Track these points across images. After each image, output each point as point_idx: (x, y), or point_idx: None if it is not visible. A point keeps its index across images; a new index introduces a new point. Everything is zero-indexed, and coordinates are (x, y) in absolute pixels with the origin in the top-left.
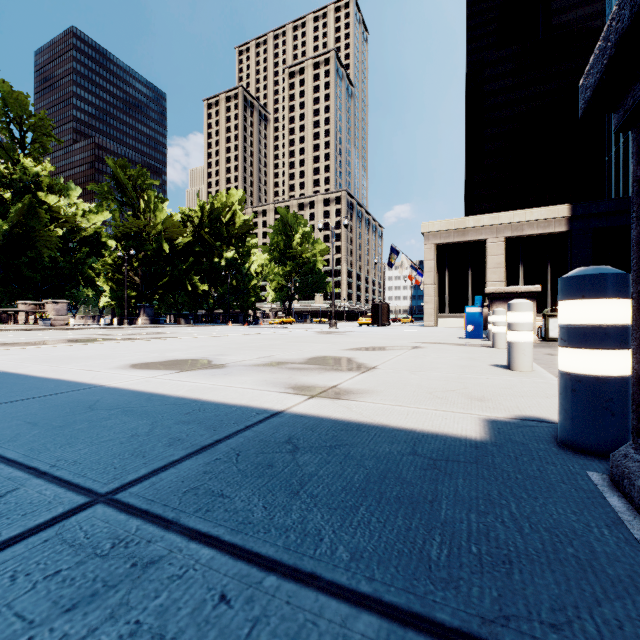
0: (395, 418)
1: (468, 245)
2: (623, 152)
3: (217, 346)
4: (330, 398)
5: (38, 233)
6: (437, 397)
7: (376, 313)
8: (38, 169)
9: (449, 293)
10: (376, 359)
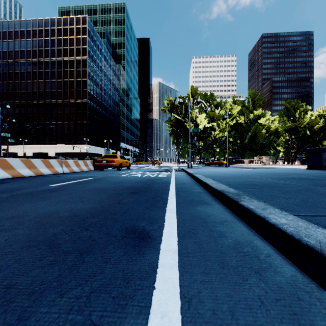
0: None
1: None
2: None
3: None
4: None
5: (258, 134)
6: None
7: None
8: (258, 112)
9: None
10: None
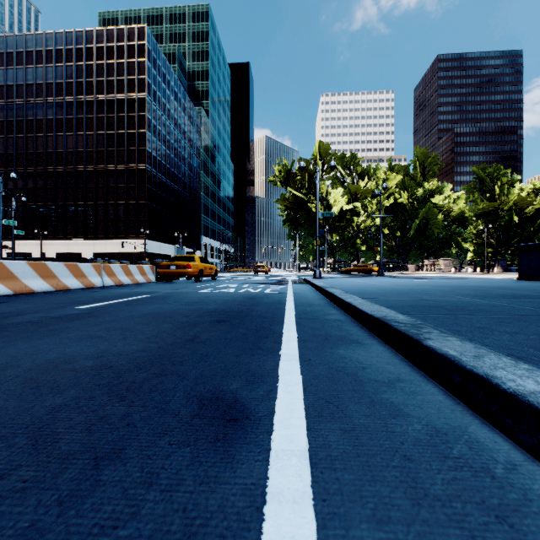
0: None
1: None
2: None
3: None
4: None
5: (432, 222)
6: None
7: None
8: (430, 186)
9: None
10: None
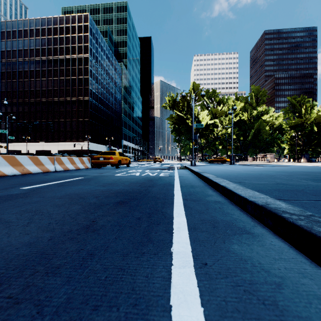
0: None
1: None
2: None
3: None
4: None
5: (262, 131)
6: None
7: None
8: (261, 109)
9: None
10: None
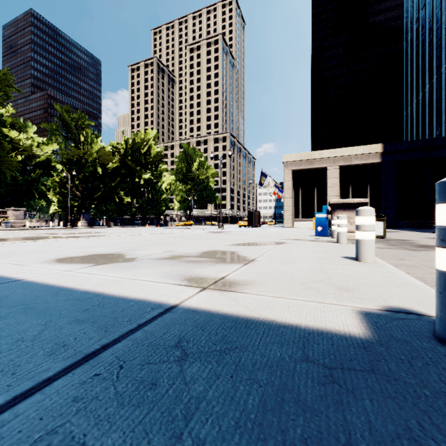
0: (279, 312)
1: (314, 171)
2: (415, 110)
3: (133, 242)
4: (219, 290)
5: (2, 158)
6: (310, 288)
7: (251, 218)
8: (2, 111)
9: (301, 204)
10: (254, 253)
